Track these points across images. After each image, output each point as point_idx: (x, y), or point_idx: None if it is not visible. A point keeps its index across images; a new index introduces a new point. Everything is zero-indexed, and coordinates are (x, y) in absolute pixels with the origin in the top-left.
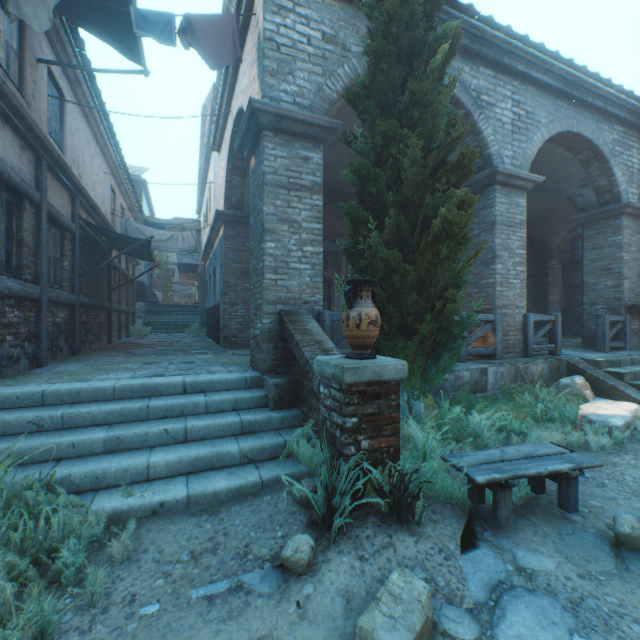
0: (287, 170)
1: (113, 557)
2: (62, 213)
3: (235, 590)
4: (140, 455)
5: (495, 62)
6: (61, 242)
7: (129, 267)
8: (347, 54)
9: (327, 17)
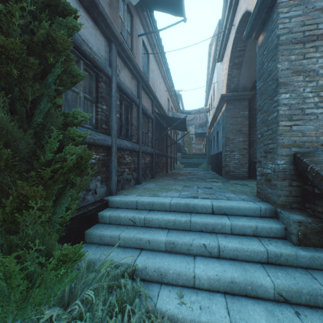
0: (301, 26)
1: None
2: (147, 109)
3: None
4: (187, 262)
5: None
6: (147, 124)
7: (174, 136)
8: None
9: None
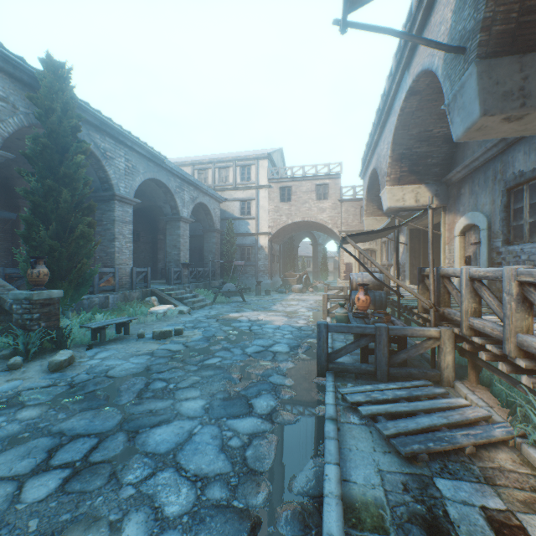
0: None
1: None
2: None
3: None
4: None
5: (115, 137)
6: None
7: None
8: (17, 111)
9: (1, 84)
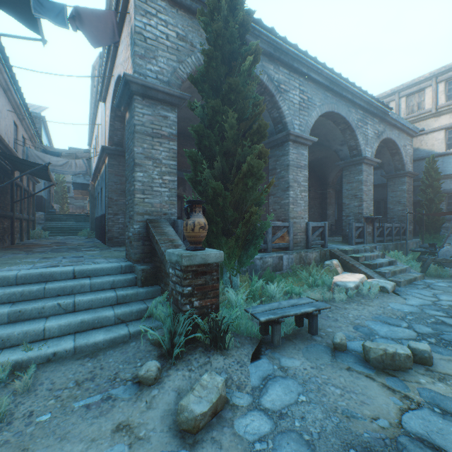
0: (152, 124)
1: (16, 391)
2: None
3: (106, 399)
4: (38, 322)
5: (289, 65)
6: None
7: (30, 184)
8: (194, 49)
9: (180, 23)
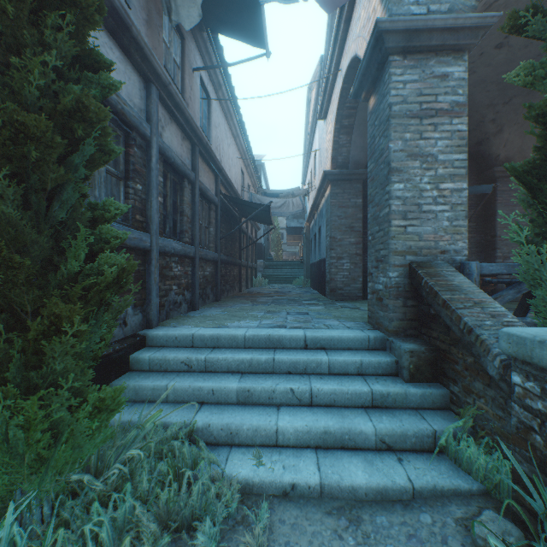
0: (418, 95)
1: None
2: (208, 189)
3: None
4: (268, 414)
5: None
6: (208, 213)
7: (252, 232)
8: None
9: None
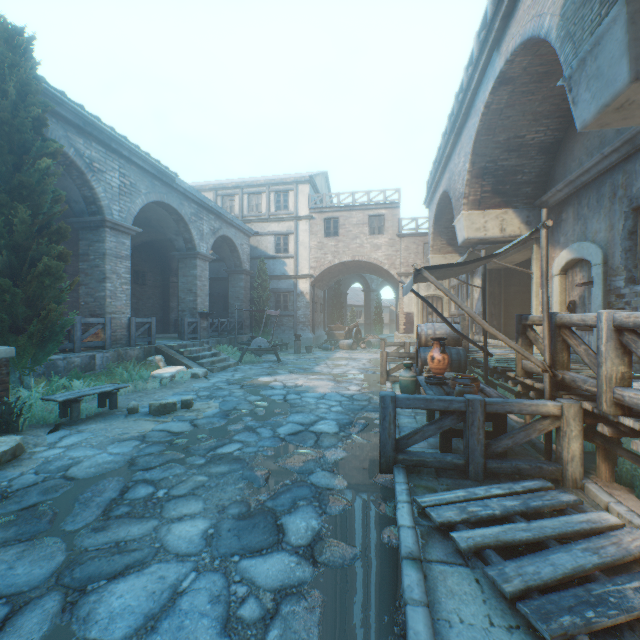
0: None
1: None
2: None
3: None
4: None
5: (106, 144)
6: None
7: None
8: None
9: None
